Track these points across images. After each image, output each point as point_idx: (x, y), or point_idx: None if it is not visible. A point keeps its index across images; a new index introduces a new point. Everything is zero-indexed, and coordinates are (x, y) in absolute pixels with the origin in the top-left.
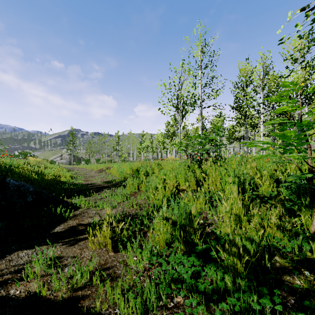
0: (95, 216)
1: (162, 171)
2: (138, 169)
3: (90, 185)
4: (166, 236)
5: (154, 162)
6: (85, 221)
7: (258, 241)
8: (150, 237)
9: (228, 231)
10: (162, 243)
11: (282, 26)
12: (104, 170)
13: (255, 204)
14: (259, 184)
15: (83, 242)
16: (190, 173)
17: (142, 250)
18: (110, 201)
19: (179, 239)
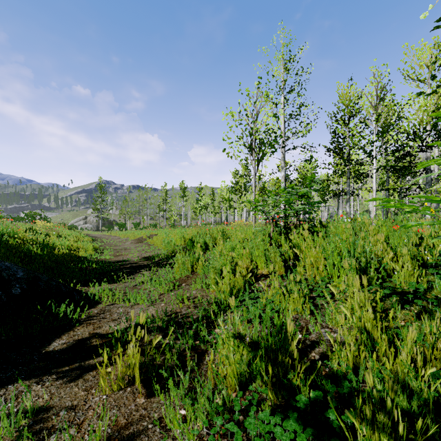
0: (120, 321)
1: (229, 243)
2: (193, 238)
3: (121, 263)
4: (239, 370)
5: (216, 229)
6: (105, 329)
7: (417, 389)
8: (210, 368)
9: (369, 379)
10: (232, 382)
11: (430, 5)
12: (144, 239)
13: (390, 304)
14: (391, 269)
15: (93, 374)
16: (275, 248)
17: (196, 392)
18: (149, 291)
19: (264, 378)
